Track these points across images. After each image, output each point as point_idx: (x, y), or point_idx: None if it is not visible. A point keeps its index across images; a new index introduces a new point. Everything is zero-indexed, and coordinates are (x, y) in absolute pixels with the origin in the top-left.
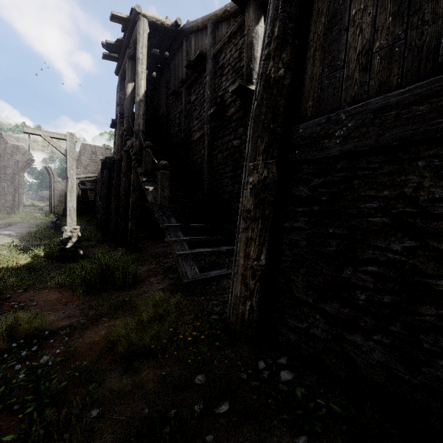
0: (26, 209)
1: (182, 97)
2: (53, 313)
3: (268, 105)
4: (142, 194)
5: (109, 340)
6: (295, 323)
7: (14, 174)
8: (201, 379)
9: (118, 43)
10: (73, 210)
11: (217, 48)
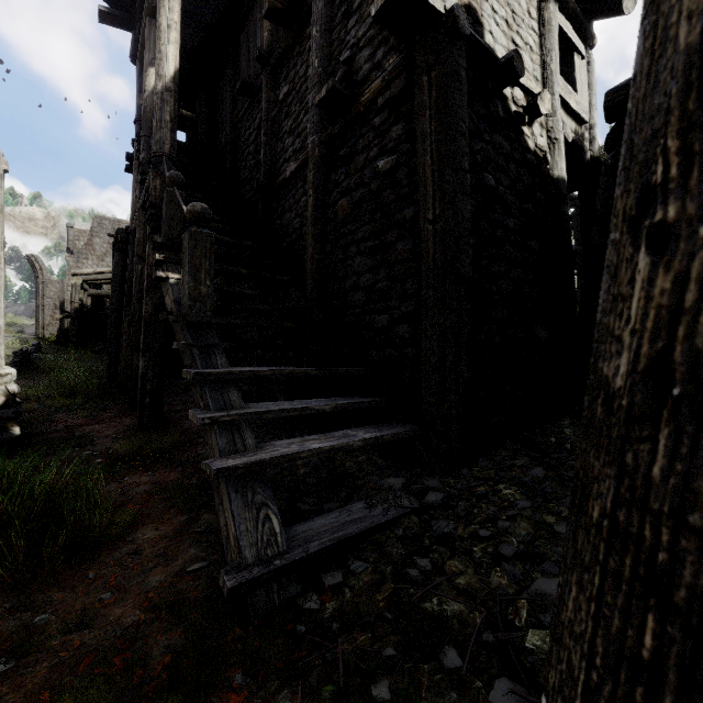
0: None
1: (262, 96)
2: None
3: None
4: None
5: None
6: None
7: None
8: None
9: None
10: None
11: None
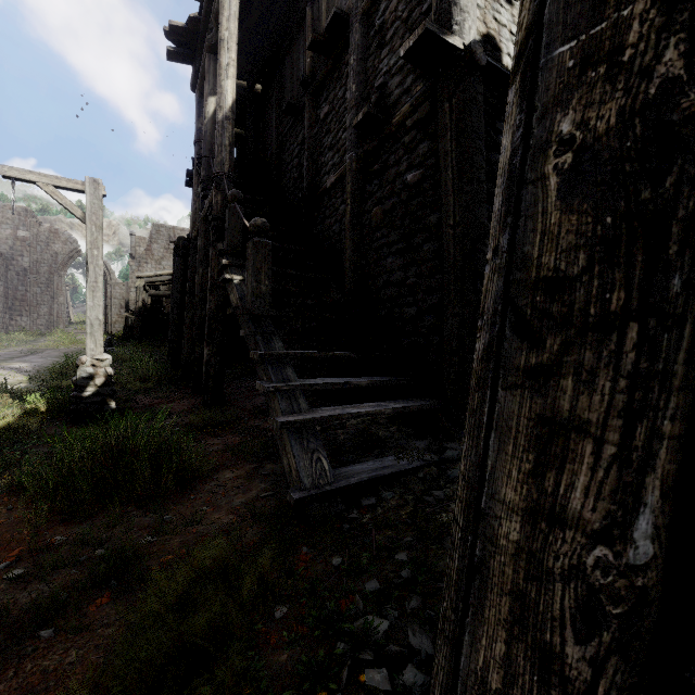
0: (71, 328)
1: (304, 115)
2: None
3: None
4: None
5: None
6: None
7: (51, 273)
8: None
9: (190, 25)
10: (97, 325)
11: None
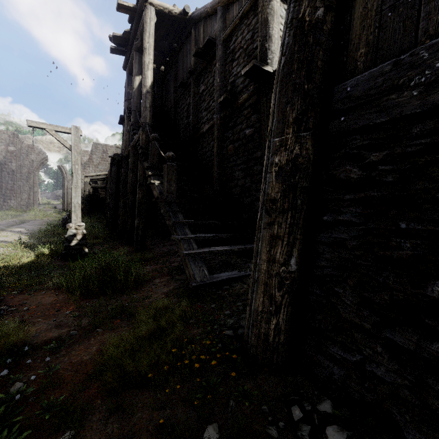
0: (41, 207)
1: (190, 88)
2: (43, 321)
3: (301, 59)
4: (151, 191)
5: (97, 362)
6: (341, 353)
7: (29, 173)
8: (213, 433)
9: (125, 35)
10: (77, 207)
11: (228, 32)
